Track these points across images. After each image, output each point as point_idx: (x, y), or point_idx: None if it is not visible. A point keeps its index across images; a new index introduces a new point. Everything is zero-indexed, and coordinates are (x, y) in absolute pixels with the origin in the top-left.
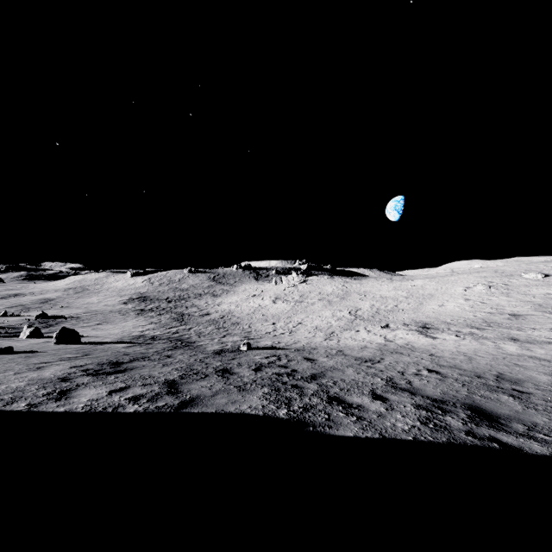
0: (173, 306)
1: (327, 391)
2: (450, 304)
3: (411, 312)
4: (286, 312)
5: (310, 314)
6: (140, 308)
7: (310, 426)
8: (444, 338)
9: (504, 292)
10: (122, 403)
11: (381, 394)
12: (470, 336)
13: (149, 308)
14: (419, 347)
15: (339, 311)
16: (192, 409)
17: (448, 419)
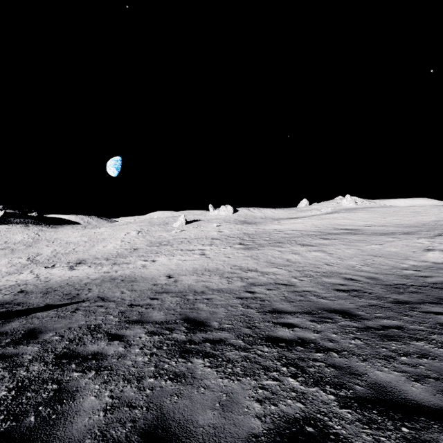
0: None
1: None
2: (111, 245)
3: (82, 253)
4: None
5: None
6: None
7: None
8: (80, 269)
9: (144, 235)
10: None
11: None
12: (96, 265)
13: None
14: (51, 277)
15: (18, 258)
16: None
17: None
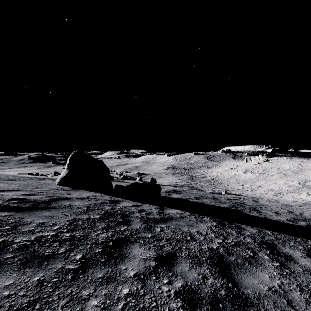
0: (187, 172)
1: (254, 208)
2: None
3: None
4: (252, 179)
5: (268, 181)
6: (172, 172)
7: (241, 211)
8: None
9: None
10: (185, 199)
11: (279, 213)
12: None
13: (176, 172)
14: None
15: (290, 181)
16: (205, 203)
17: (302, 222)
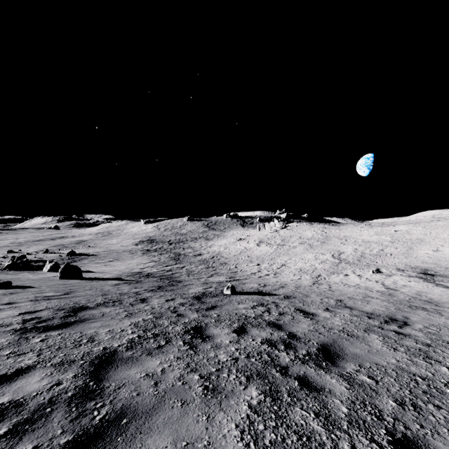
0: (173, 247)
1: (373, 407)
2: (447, 249)
3: (402, 257)
4: (270, 254)
5: (293, 256)
6: (146, 248)
7: None
8: None
9: None
10: None
11: None
12: None
13: (154, 248)
14: (440, 299)
15: (321, 254)
16: None
17: None
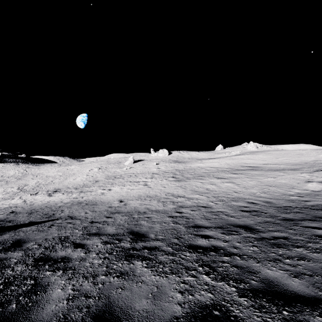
0: None
1: None
2: (79, 178)
3: (57, 184)
4: None
5: None
6: None
7: None
8: (56, 195)
9: (103, 171)
10: None
11: None
12: (68, 193)
13: None
14: (35, 202)
15: (10, 188)
16: None
17: None
